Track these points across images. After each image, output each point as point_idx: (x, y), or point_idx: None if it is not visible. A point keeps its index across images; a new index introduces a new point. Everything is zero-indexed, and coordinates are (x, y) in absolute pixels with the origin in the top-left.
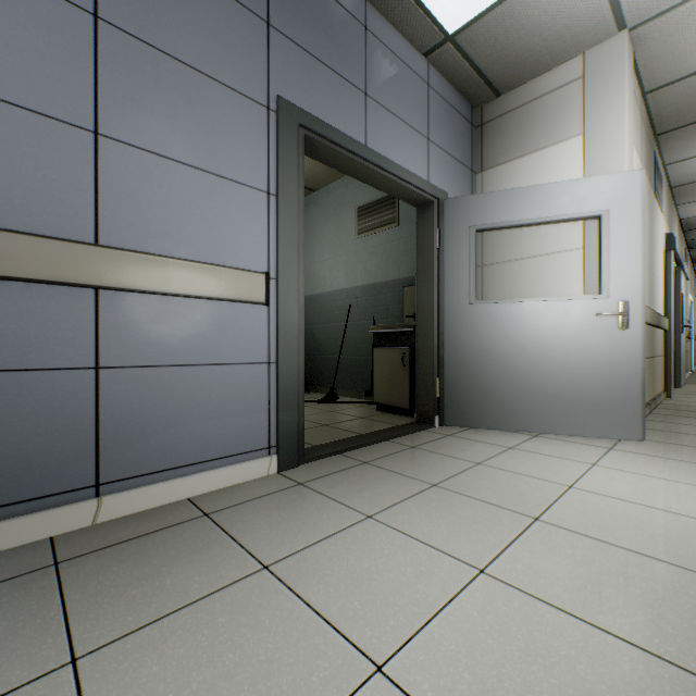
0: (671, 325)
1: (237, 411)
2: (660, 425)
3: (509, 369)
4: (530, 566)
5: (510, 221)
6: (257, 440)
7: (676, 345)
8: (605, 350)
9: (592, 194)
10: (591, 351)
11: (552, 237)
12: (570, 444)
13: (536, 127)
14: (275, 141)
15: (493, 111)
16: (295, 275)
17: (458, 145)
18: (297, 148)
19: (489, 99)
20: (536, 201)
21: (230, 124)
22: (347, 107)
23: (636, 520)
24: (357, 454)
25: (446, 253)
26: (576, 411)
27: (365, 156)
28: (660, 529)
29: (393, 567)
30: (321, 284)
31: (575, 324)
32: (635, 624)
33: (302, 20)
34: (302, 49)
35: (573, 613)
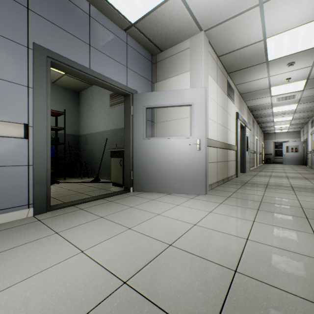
0: (238, 148)
1: (7, 188)
2: (221, 188)
3: (158, 166)
4: (105, 247)
5: (159, 105)
6: (20, 201)
7: (244, 156)
8: (193, 159)
9: (188, 95)
10: (188, 159)
11: (180, 112)
12: (178, 197)
13: (175, 66)
14: (33, 63)
15: (160, 57)
16: (44, 125)
17: (144, 70)
18: (46, 67)
19: (158, 52)
20: (168, 97)
21: (2, 53)
22: (78, 50)
23: (169, 226)
24: (82, 205)
25: (134, 117)
26: (183, 183)
27: (89, 72)
28: (174, 229)
29: (44, 253)
30: (95, 128)
31: (182, 148)
32: (122, 266)
33: (50, 8)
34: (50, 22)
35: (102, 264)
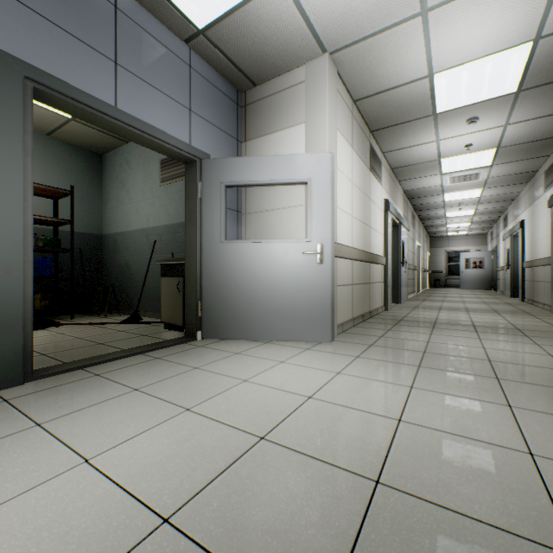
0: (388, 261)
1: None
2: (359, 330)
3: (249, 293)
4: (135, 450)
5: (249, 181)
6: None
7: (399, 275)
8: (309, 279)
9: (302, 166)
10: (301, 279)
11: (288, 196)
12: (284, 347)
13: (279, 113)
14: None
15: (252, 96)
16: (19, 212)
17: (223, 118)
18: (22, 98)
19: (249, 87)
20: (267, 168)
21: None
22: (93, 70)
23: (263, 402)
24: (99, 367)
25: (204, 202)
26: (292, 323)
27: (114, 115)
28: (272, 406)
29: (3, 469)
30: (133, 222)
31: (291, 260)
32: (165, 486)
33: None
34: (32, 10)
35: (124, 486)
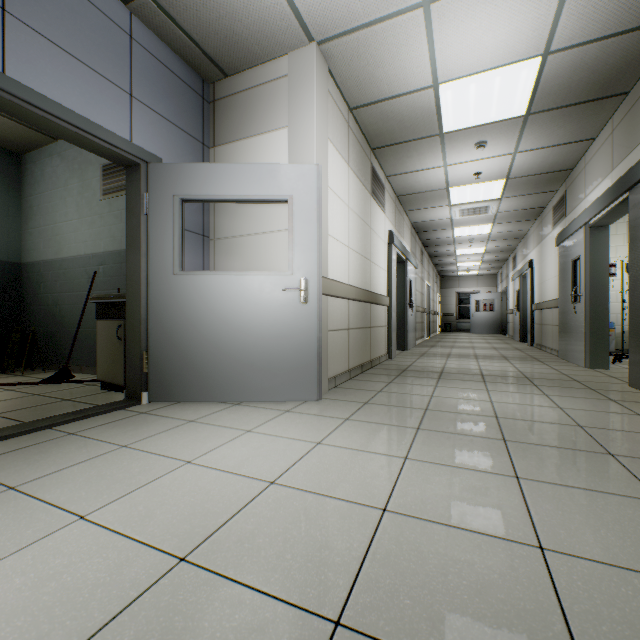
0: (392, 302)
1: None
2: (356, 384)
3: (212, 340)
4: None
5: (213, 194)
6: None
7: (405, 318)
8: (291, 322)
9: (281, 179)
10: (280, 323)
11: (267, 218)
12: (257, 410)
13: (256, 113)
14: None
15: (223, 90)
16: None
17: (182, 113)
18: None
19: (219, 77)
20: (236, 179)
21: None
22: None
23: (203, 495)
24: None
25: (151, 220)
26: (269, 378)
27: None
28: (214, 502)
29: None
30: (66, 247)
31: (268, 298)
32: None
33: None
34: None
35: None
